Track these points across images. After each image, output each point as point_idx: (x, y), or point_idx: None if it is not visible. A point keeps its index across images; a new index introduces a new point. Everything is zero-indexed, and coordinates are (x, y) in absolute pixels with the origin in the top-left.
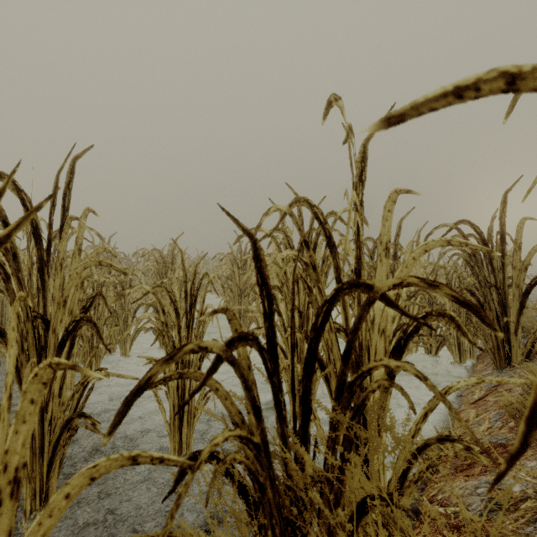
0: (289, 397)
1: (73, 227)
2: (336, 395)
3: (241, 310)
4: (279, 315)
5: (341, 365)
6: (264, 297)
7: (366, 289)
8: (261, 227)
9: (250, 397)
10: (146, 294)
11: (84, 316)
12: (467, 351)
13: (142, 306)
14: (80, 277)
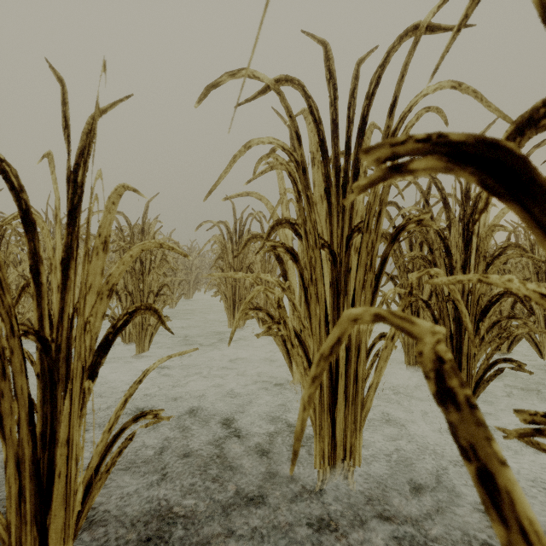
0: (313, 424)
1: None
2: None
3: (235, 296)
4: (293, 256)
5: None
6: None
7: None
8: (255, 73)
9: None
10: None
11: None
12: None
13: None
14: None
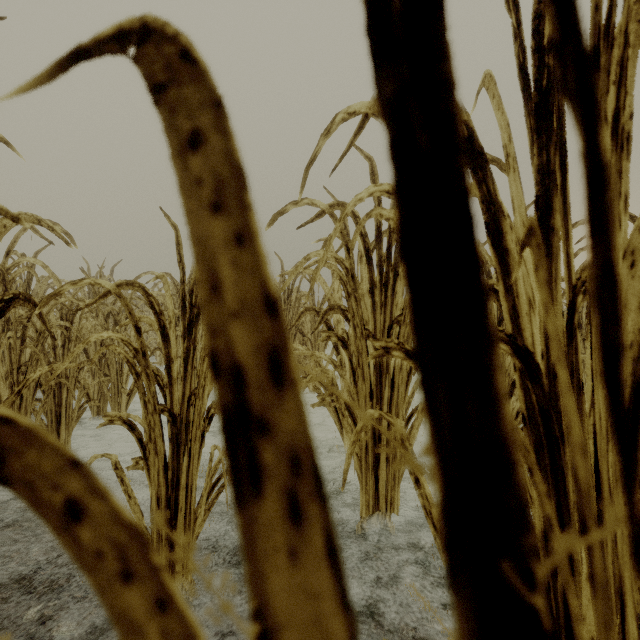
0: (360, 480)
1: None
2: None
3: None
4: (344, 345)
5: None
6: None
7: None
8: (313, 200)
9: None
10: (103, 295)
11: None
12: None
13: (156, 357)
14: None
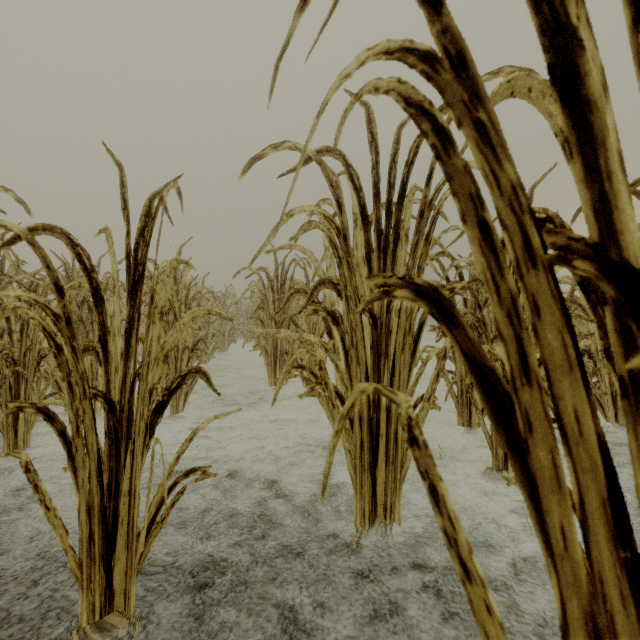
0: (354, 483)
1: None
2: None
3: (276, 351)
4: (334, 321)
5: None
6: None
7: None
8: (297, 145)
9: None
10: (9, 240)
11: None
12: None
13: None
14: None
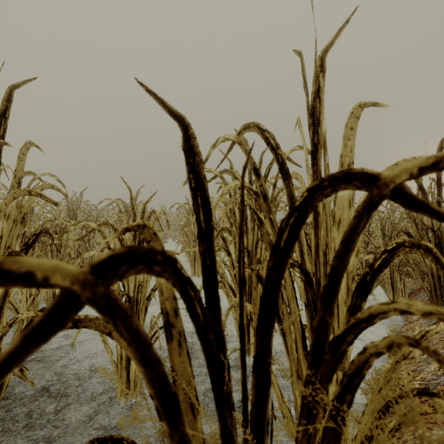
0: (238, 334)
1: (35, 173)
2: (312, 358)
3: (195, 253)
4: (228, 254)
5: (320, 309)
6: (199, 206)
7: (364, 183)
8: (210, 169)
9: (154, 378)
10: (91, 231)
11: (12, 251)
12: (400, 290)
13: None
14: (20, 212)
